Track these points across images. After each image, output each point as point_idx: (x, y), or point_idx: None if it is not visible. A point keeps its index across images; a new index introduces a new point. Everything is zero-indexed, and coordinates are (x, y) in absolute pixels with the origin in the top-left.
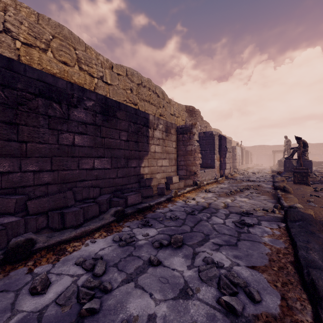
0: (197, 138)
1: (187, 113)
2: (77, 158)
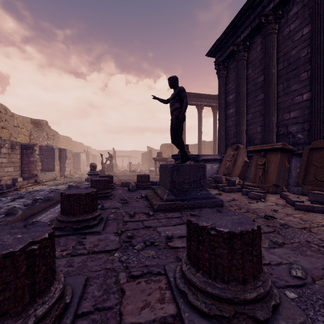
0: (38, 152)
1: (33, 125)
2: None
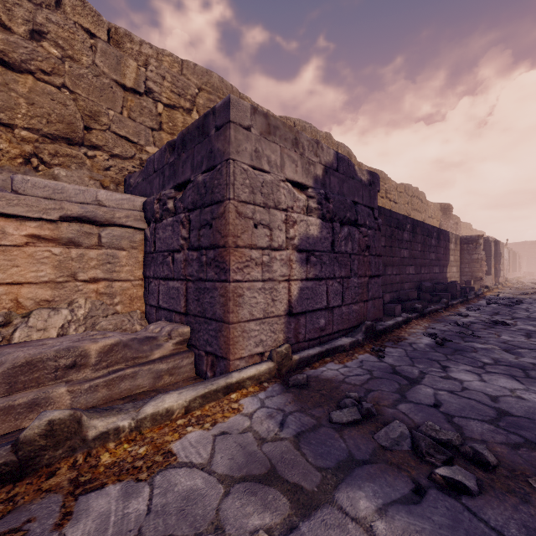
0: (482, 247)
1: (441, 212)
2: (432, 266)
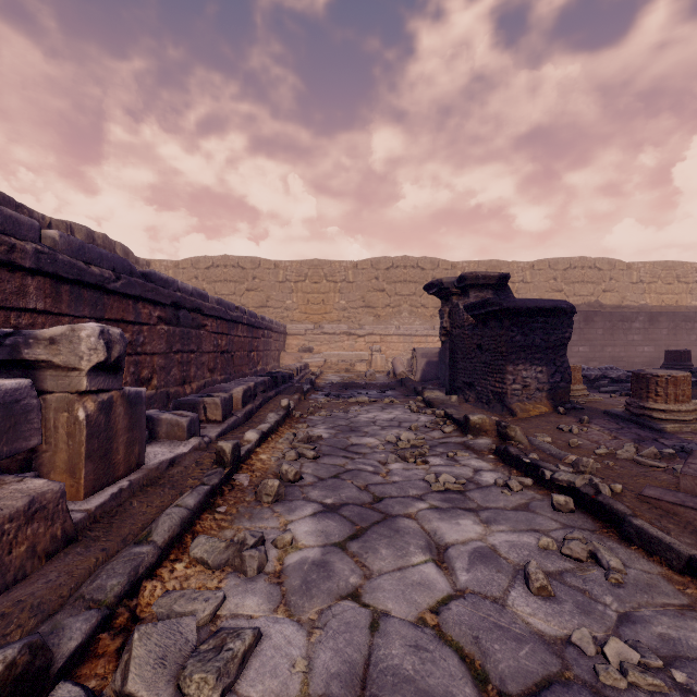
0: None
1: None
2: None
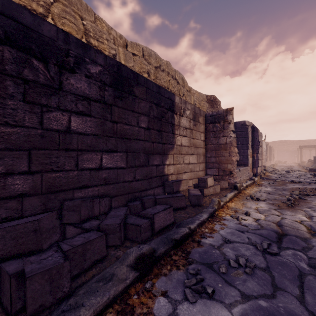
0: (233, 127)
1: (208, 104)
2: (75, 151)
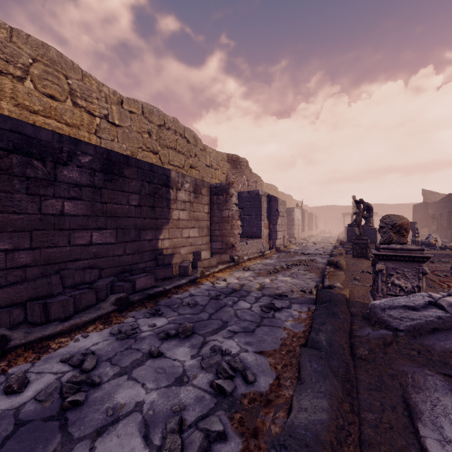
0: (236, 200)
1: (229, 164)
2: (68, 231)
